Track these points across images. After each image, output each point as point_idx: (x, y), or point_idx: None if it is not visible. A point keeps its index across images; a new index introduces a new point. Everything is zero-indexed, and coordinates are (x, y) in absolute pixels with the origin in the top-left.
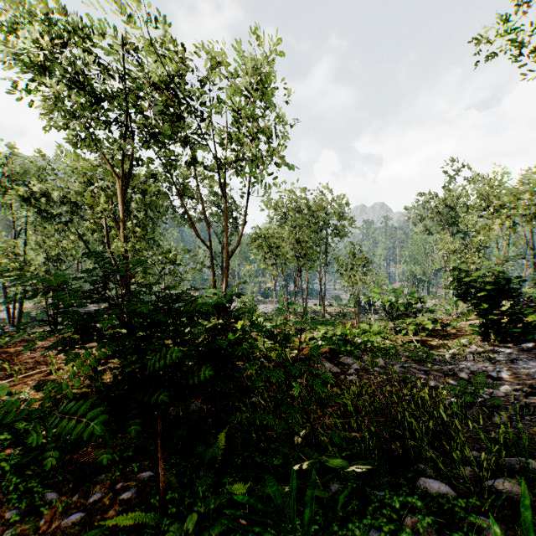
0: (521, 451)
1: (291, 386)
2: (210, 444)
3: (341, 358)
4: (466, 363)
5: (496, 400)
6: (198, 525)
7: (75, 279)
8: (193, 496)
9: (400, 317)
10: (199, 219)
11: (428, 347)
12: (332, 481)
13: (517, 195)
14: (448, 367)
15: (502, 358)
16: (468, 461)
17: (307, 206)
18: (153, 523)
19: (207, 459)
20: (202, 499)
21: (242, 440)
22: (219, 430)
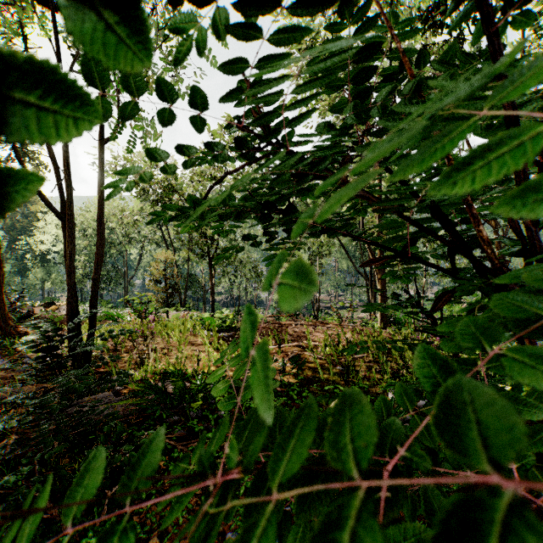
0: None
1: None
2: None
3: None
4: None
5: None
6: None
7: None
8: None
9: None
10: None
11: None
12: None
13: None
14: None
15: None
16: None
17: None
18: None
19: None
20: None
21: None
22: None
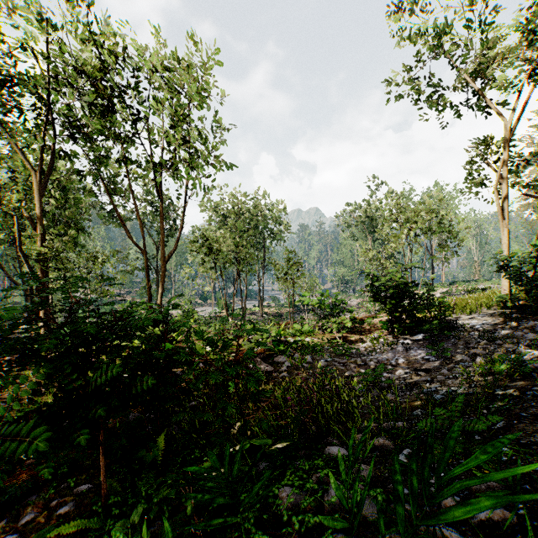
0: (397, 418)
1: (227, 386)
2: (152, 447)
3: (275, 358)
4: (375, 354)
5: (388, 382)
6: (142, 520)
7: (3, 298)
8: (135, 497)
9: (327, 317)
10: (131, 218)
11: (348, 343)
12: (261, 462)
13: (418, 212)
14: (362, 358)
15: (401, 348)
16: (362, 430)
17: (246, 210)
18: (97, 525)
19: (149, 461)
20: (145, 497)
21: (182, 441)
22: (159, 434)
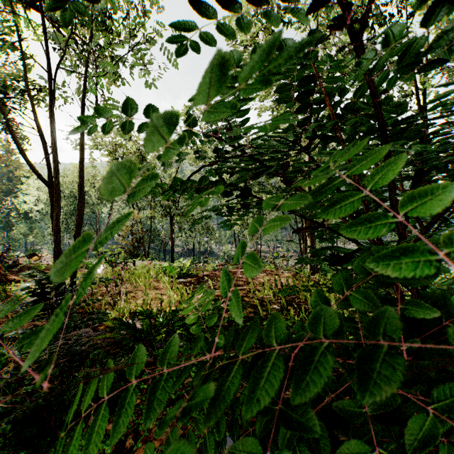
0: None
1: None
2: None
3: None
4: None
5: None
6: None
7: None
8: None
9: None
10: None
11: None
12: None
13: None
14: None
15: None
16: None
17: None
18: None
19: None
20: None
21: None
22: None
